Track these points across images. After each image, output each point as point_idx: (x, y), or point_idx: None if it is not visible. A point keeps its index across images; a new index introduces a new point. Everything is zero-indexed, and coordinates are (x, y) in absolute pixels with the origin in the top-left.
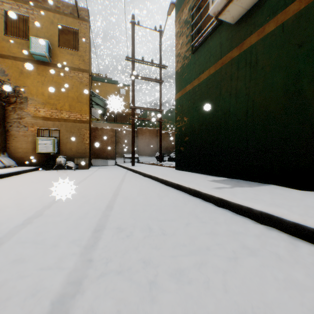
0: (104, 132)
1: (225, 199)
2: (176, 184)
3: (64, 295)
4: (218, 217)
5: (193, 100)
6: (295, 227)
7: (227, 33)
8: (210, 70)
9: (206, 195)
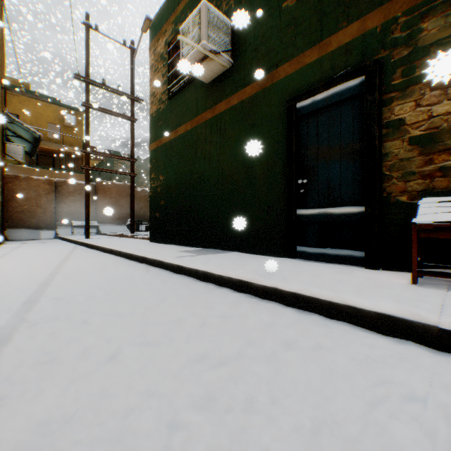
0: (33, 184)
1: (182, 266)
2: (141, 256)
3: (1, 336)
4: (169, 281)
5: (170, 156)
6: (220, 278)
7: (202, 90)
8: (187, 125)
9: (168, 264)
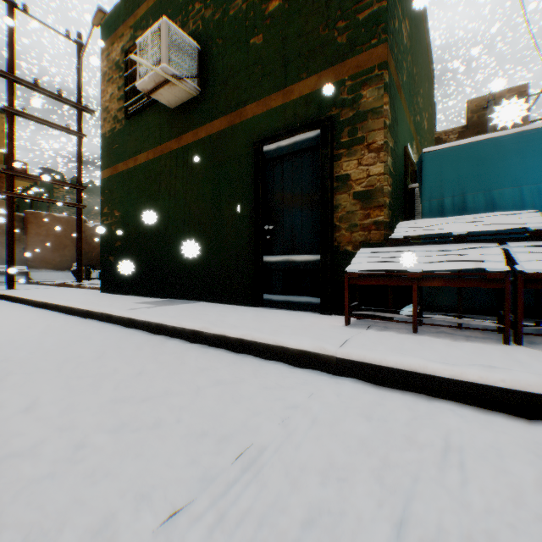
0: None
1: (134, 318)
2: (86, 310)
3: None
4: (116, 336)
5: (128, 188)
6: (173, 329)
7: (167, 115)
8: (149, 154)
9: (118, 318)
